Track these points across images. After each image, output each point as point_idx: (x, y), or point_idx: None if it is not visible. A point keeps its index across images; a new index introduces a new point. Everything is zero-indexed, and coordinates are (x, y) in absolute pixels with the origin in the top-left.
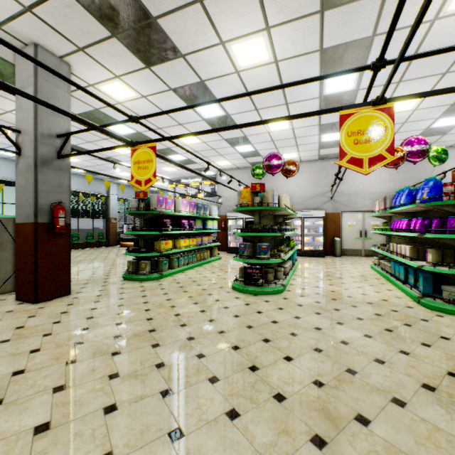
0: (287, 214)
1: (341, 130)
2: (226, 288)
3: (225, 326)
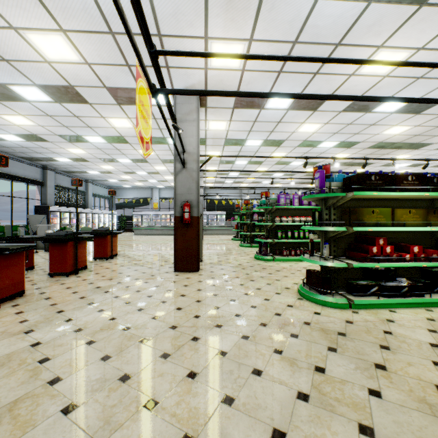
0: None
1: None
2: None
3: None
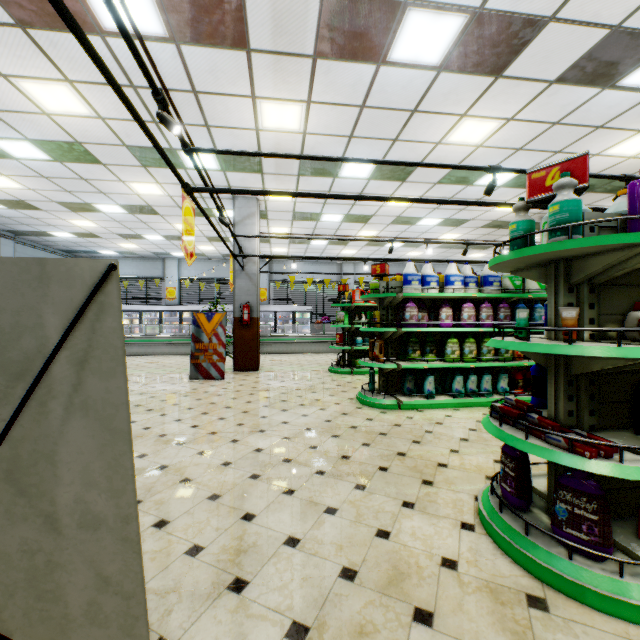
0: None
1: None
2: None
3: None
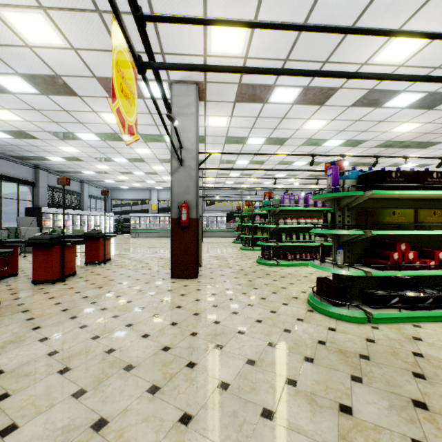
0: None
1: None
2: None
3: None
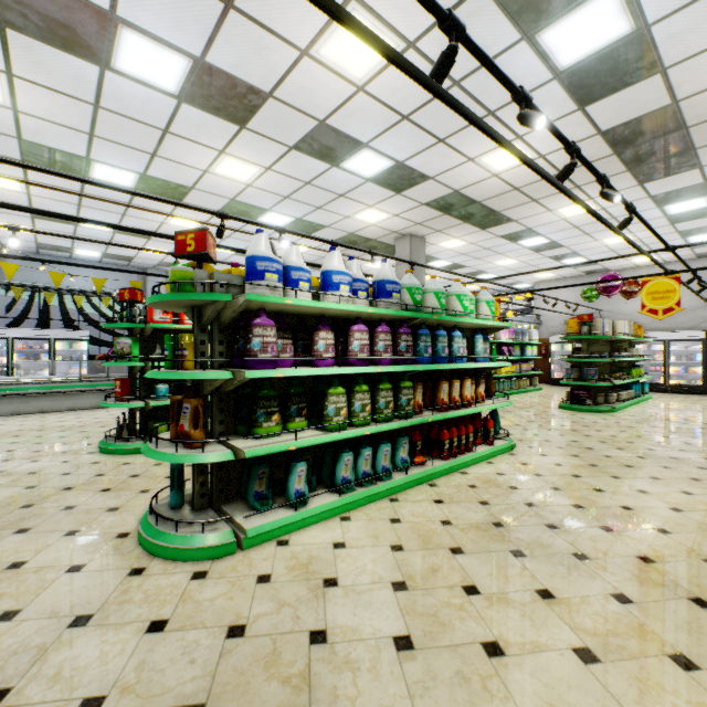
0: (626, 339)
1: (642, 291)
2: (552, 407)
3: (554, 420)
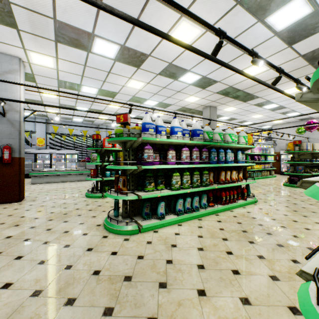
0: None
1: None
2: (279, 185)
3: (279, 191)
